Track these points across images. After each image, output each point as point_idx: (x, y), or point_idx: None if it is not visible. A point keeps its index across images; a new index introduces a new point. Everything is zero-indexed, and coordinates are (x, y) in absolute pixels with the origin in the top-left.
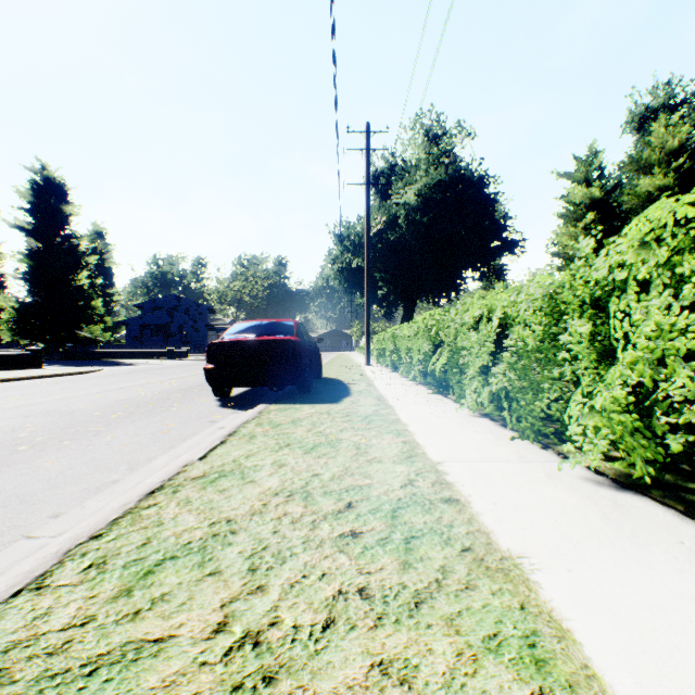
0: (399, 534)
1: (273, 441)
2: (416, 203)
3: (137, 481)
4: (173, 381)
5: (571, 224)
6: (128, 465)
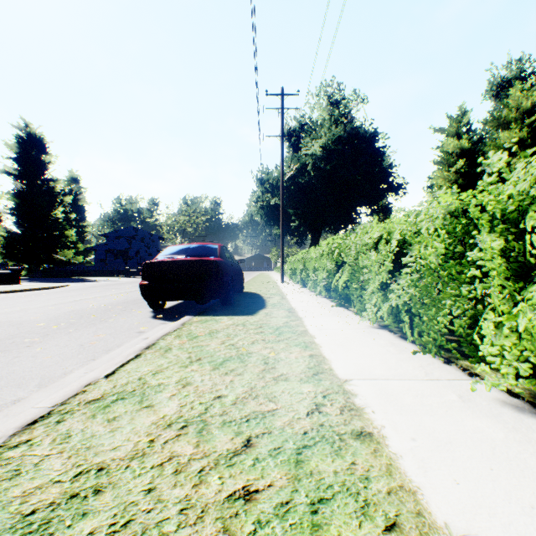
0: (303, 496)
1: (185, 355)
2: (321, 154)
3: (38, 401)
4: (121, 295)
5: (445, 169)
6: (40, 380)
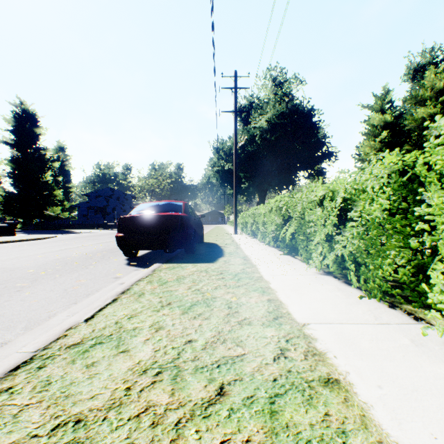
0: None
1: (157, 299)
2: (267, 127)
3: (23, 343)
4: (100, 245)
5: (371, 139)
6: (26, 323)
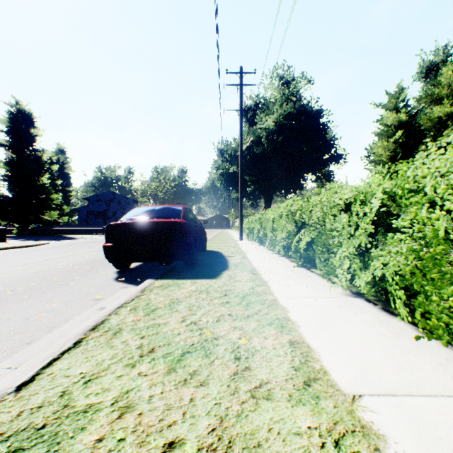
0: None
1: (136, 341)
2: (273, 128)
3: None
4: (93, 253)
5: (385, 139)
6: None
